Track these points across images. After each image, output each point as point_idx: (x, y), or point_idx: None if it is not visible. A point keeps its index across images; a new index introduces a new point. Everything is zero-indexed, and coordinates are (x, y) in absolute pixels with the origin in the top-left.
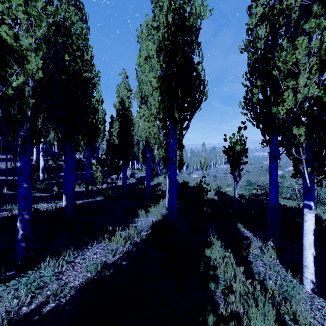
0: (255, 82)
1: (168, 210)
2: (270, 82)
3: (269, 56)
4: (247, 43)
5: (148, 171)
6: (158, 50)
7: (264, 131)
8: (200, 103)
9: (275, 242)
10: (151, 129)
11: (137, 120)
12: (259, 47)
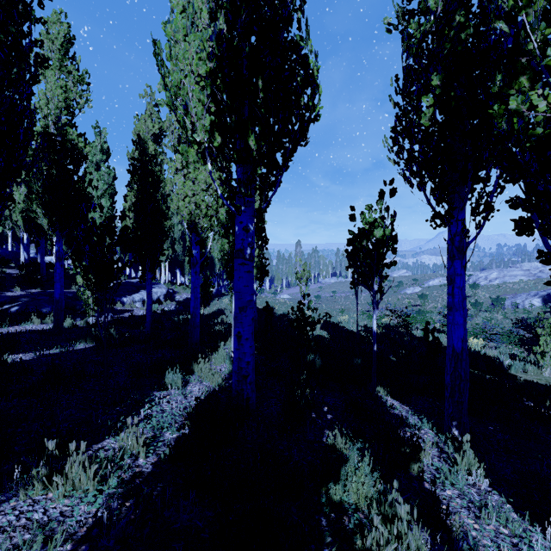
0: (425, 83)
1: (234, 371)
2: (456, 85)
3: (459, 20)
4: (400, 14)
5: (196, 286)
6: None
7: (438, 192)
8: (306, 128)
9: (462, 429)
10: (200, 196)
11: (170, 179)
12: (433, 7)
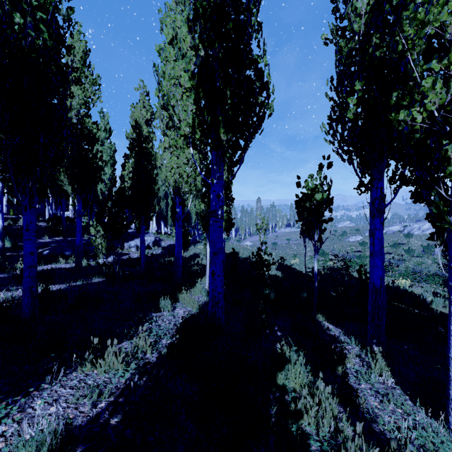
0: (351, 86)
1: (210, 298)
2: (374, 87)
3: (375, 42)
4: (334, 30)
5: (179, 236)
6: (192, 26)
7: (362, 167)
8: (262, 121)
9: (380, 345)
10: (183, 168)
11: (160, 155)
12: (357, 29)
